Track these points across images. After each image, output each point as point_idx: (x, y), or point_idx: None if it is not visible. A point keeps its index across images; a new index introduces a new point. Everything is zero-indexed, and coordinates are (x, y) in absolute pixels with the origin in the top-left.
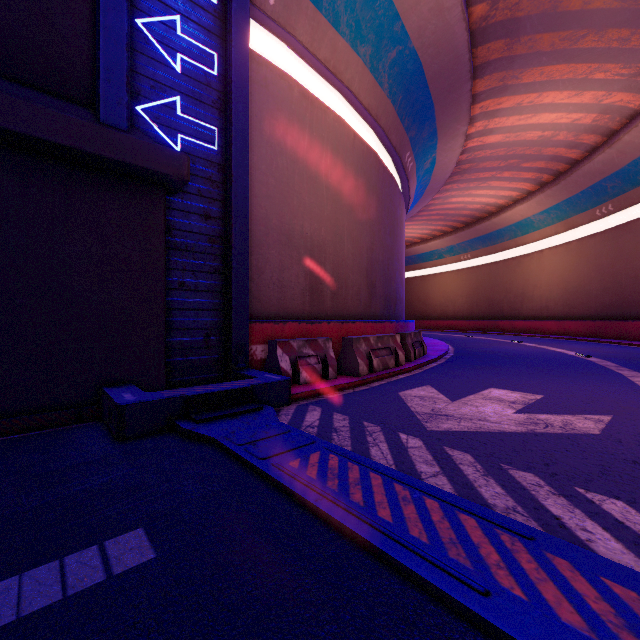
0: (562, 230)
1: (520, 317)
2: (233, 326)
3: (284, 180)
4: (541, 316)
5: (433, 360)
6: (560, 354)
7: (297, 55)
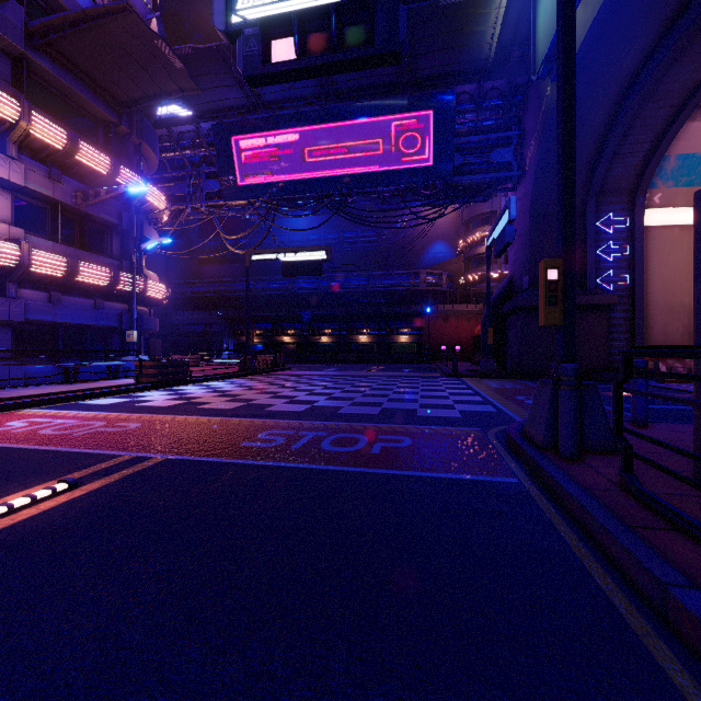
0: None
1: None
2: None
3: (667, 280)
4: None
5: None
6: None
7: (677, 208)
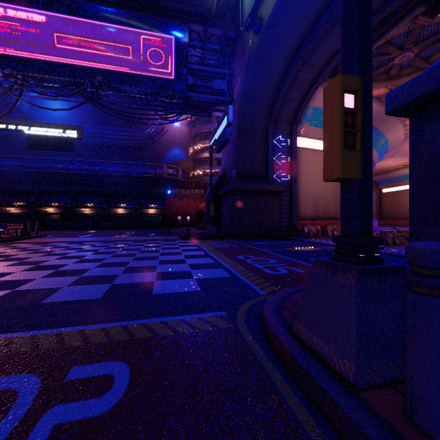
0: None
1: None
2: (293, 221)
3: (306, 179)
4: None
5: None
6: None
7: (310, 139)
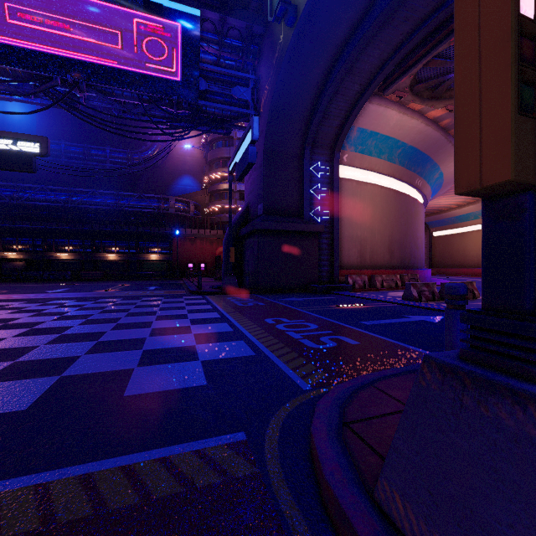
0: None
1: None
2: (334, 270)
3: (349, 218)
4: None
5: None
6: None
7: (354, 168)
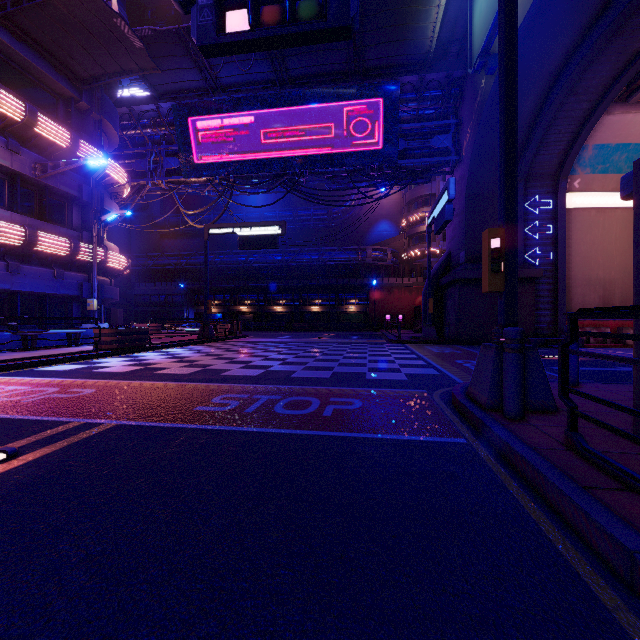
0: None
1: None
2: (558, 321)
3: (585, 256)
4: None
5: None
6: None
7: (594, 192)
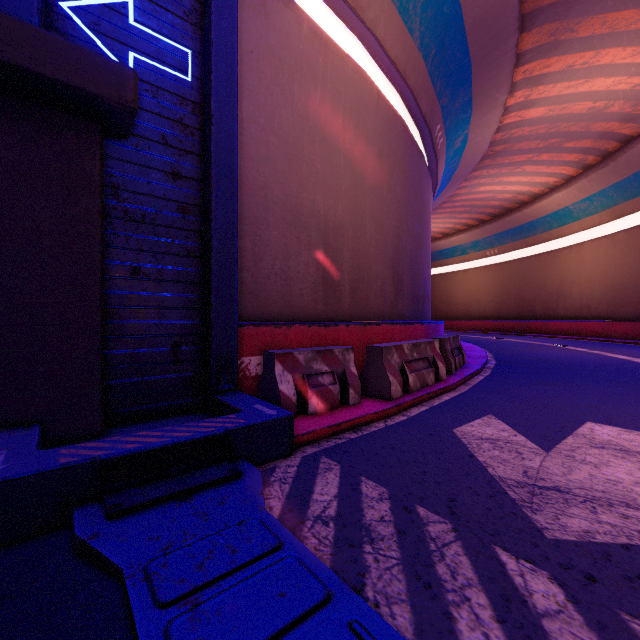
0: (607, 219)
1: (555, 317)
2: (213, 331)
3: (290, 140)
4: (581, 316)
5: (477, 371)
6: (629, 363)
7: None
